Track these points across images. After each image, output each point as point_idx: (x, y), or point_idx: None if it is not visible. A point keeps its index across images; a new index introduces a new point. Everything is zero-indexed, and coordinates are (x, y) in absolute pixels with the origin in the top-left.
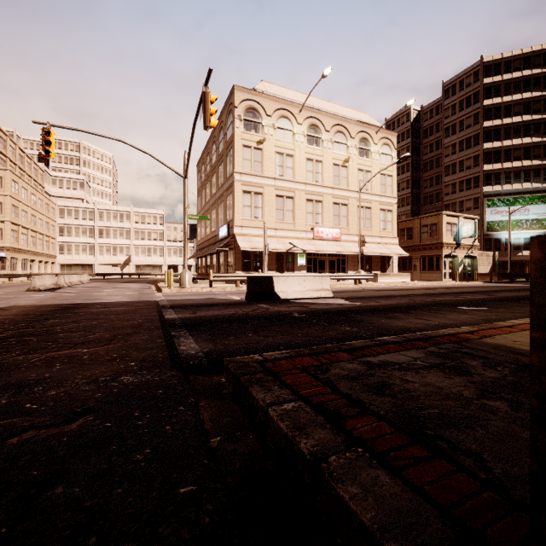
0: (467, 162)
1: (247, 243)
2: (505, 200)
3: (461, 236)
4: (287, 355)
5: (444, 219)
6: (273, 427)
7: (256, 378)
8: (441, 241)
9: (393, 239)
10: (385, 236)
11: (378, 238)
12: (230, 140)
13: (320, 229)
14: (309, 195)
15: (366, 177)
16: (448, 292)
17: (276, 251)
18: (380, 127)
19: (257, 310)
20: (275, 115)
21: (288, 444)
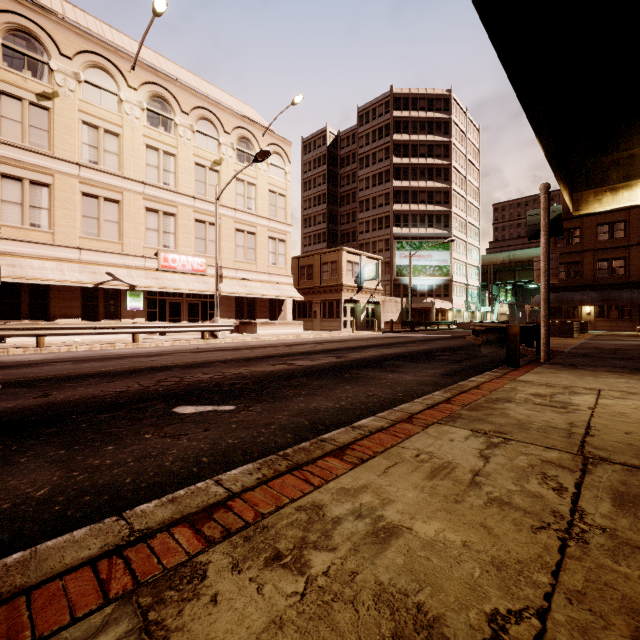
0: (380, 199)
1: (4, 268)
2: (412, 244)
3: (364, 278)
4: None
5: (345, 256)
6: None
7: None
8: (341, 282)
9: (287, 277)
10: (275, 273)
11: (265, 275)
12: None
13: (171, 256)
14: (151, 203)
15: (248, 192)
16: (301, 351)
17: (71, 284)
18: (267, 127)
19: None
20: (80, 59)
21: None
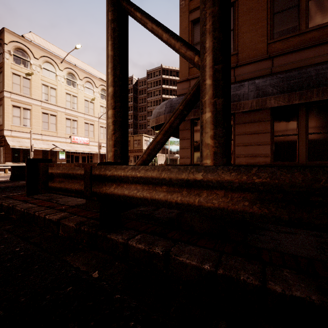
0: None
1: (17, 143)
2: None
3: None
4: (20, 194)
5: (143, 138)
6: (4, 207)
7: (1, 199)
8: (142, 148)
9: None
10: None
11: None
12: (0, 66)
13: (76, 137)
14: (68, 116)
15: (105, 111)
16: None
17: (42, 149)
18: None
19: (16, 184)
20: (41, 59)
21: (7, 208)
